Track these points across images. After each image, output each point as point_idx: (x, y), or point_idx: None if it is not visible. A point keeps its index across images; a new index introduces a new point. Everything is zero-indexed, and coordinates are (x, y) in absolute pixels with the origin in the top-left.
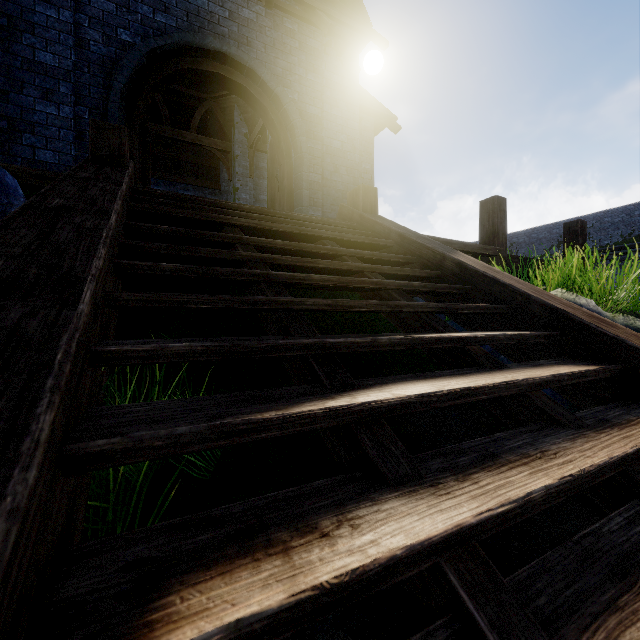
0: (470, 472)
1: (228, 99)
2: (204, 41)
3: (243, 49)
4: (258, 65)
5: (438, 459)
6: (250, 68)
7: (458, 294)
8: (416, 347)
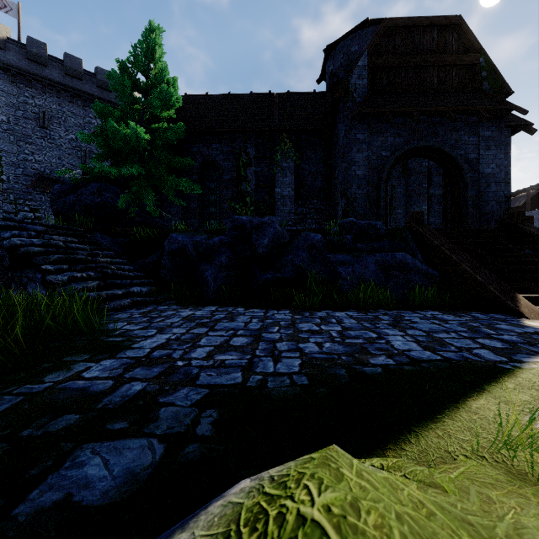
0: None
1: None
2: (417, 145)
3: (433, 139)
4: (443, 146)
5: None
6: (438, 148)
7: None
8: None
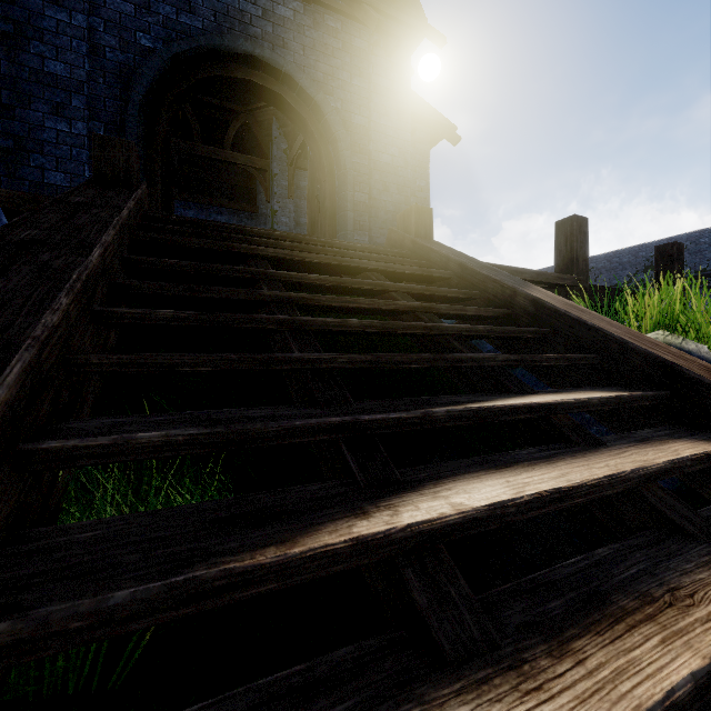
0: (569, 635)
1: (265, 111)
2: (234, 44)
3: (278, 52)
4: (295, 70)
5: (518, 603)
6: (286, 73)
7: (533, 338)
8: (483, 420)
